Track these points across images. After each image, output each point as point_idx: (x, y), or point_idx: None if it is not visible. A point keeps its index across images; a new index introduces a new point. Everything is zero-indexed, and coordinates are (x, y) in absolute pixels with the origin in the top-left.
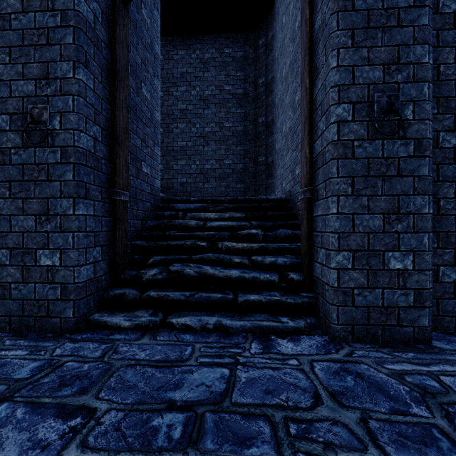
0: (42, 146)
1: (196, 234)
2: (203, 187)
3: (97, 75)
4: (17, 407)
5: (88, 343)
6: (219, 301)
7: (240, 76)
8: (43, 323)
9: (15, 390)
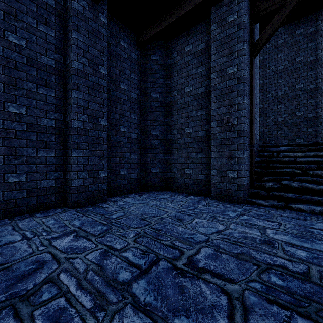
0: (229, 131)
1: (291, 166)
2: (276, 133)
3: (247, 97)
4: (250, 217)
5: (253, 208)
6: (319, 201)
7: (311, 47)
8: (229, 198)
9: (243, 213)
